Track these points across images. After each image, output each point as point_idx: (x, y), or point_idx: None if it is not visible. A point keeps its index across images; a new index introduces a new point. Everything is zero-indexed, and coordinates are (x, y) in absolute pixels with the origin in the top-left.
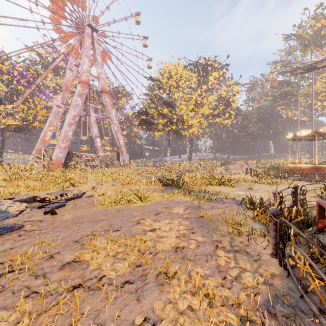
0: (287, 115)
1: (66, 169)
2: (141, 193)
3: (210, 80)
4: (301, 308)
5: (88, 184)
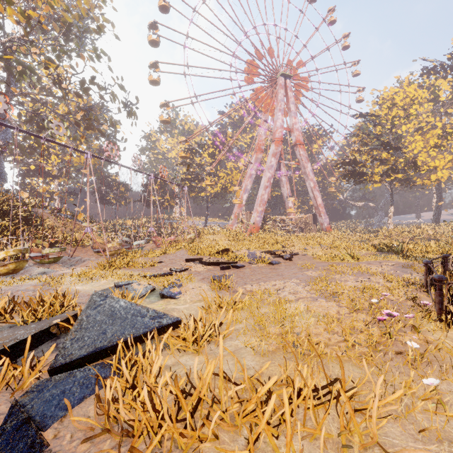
0: None
1: (261, 233)
2: (354, 253)
3: None
4: None
5: (297, 246)
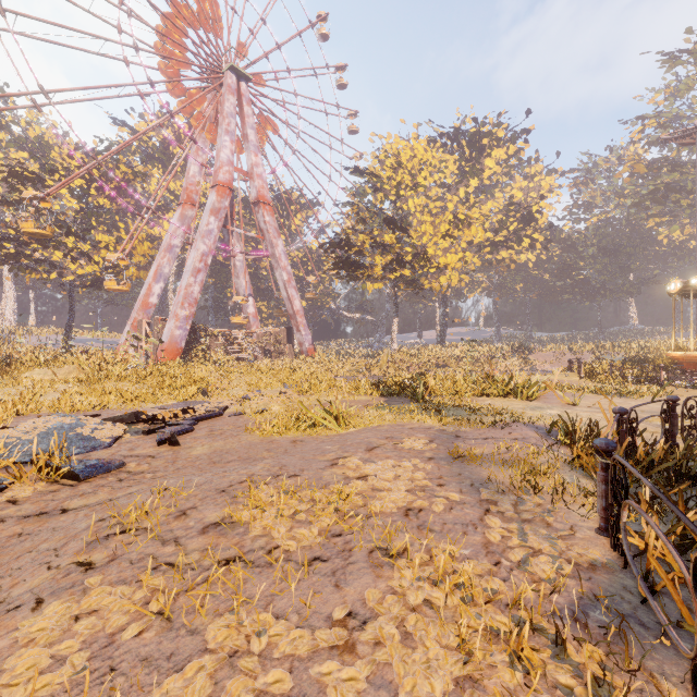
0: (670, 239)
1: (189, 362)
2: (338, 409)
3: (487, 166)
4: (640, 619)
5: (234, 391)
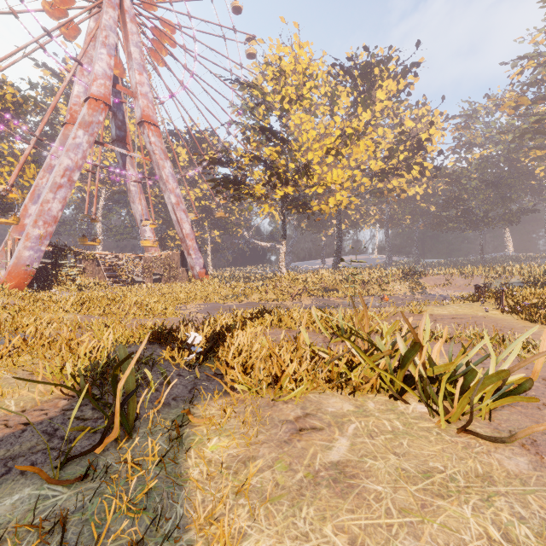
0: None
1: (54, 286)
2: None
3: (379, 99)
4: None
5: None
